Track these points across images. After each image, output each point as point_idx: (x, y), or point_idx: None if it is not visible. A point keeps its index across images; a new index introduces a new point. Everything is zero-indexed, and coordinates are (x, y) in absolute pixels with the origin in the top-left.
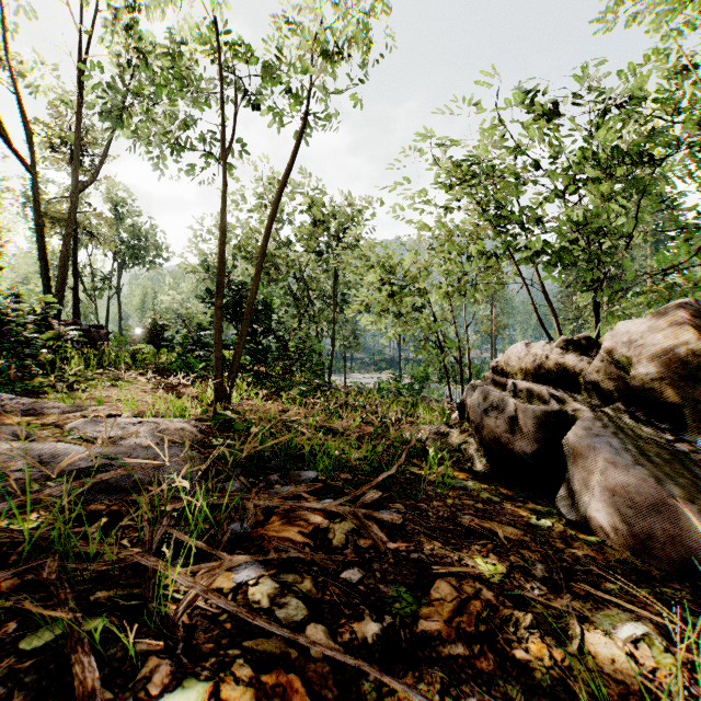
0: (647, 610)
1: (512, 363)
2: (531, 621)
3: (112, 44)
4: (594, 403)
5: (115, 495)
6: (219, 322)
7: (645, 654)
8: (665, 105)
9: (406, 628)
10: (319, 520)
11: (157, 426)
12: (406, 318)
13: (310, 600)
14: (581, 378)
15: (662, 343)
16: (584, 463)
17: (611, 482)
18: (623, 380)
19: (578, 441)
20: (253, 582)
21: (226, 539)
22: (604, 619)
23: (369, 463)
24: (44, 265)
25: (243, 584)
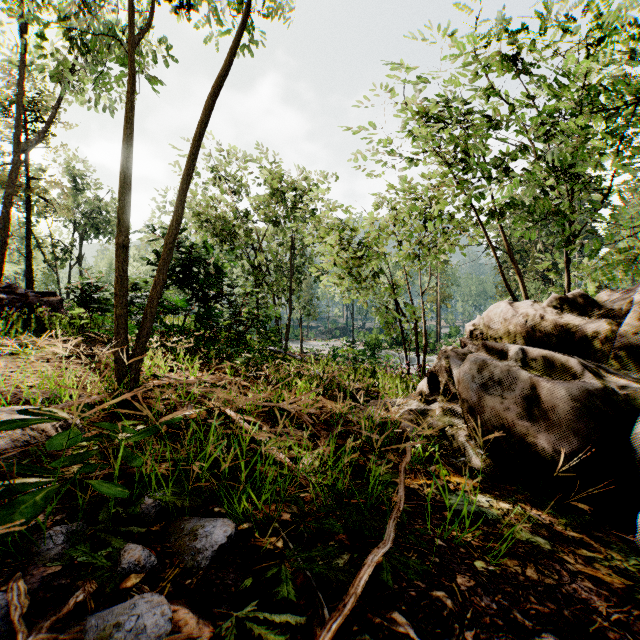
0: None
1: (493, 325)
2: None
3: None
4: (632, 376)
5: None
6: (122, 267)
7: None
8: None
9: None
10: None
11: None
12: (362, 284)
13: None
14: (597, 342)
15: None
16: None
17: None
18: None
19: None
20: None
21: None
22: None
23: (331, 483)
24: None
25: None
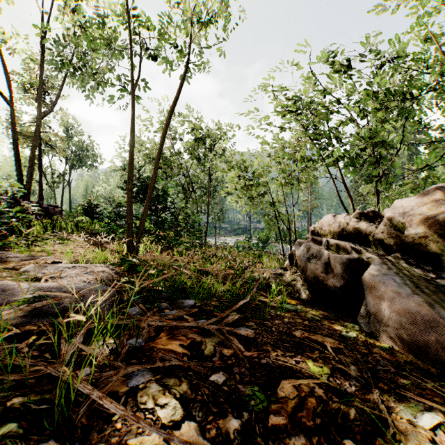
0: (434, 401)
1: (324, 228)
2: (355, 414)
3: (63, 21)
4: (380, 253)
5: (47, 318)
6: (130, 200)
7: (442, 439)
8: (422, 61)
9: (260, 422)
10: (195, 336)
11: (85, 269)
12: (255, 200)
13: (185, 400)
14: (370, 237)
15: (426, 213)
16: (377, 293)
17: (397, 306)
18: (400, 238)
19: (372, 279)
20: (142, 386)
21: (124, 351)
22: (406, 409)
23: (231, 294)
24: (18, 165)
25: (134, 388)
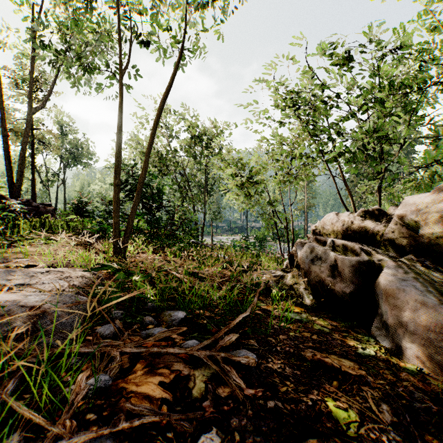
0: None
1: (326, 227)
2: None
3: (54, 13)
4: (390, 255)
5: None
6: (117, 196)
7: None
8: (427, 53)
9: None
10: (181, 366)
11: (61, 274)
12: (252, 199)
13: None
14: (378, 237)
15: None
16: (394, 302)
17: (423, 319)
18: (413, 238)
19: (388, 285)
20: None
21: (79, 399)
22: None
23: (228, 303)
24: (8, 162)
25: None
